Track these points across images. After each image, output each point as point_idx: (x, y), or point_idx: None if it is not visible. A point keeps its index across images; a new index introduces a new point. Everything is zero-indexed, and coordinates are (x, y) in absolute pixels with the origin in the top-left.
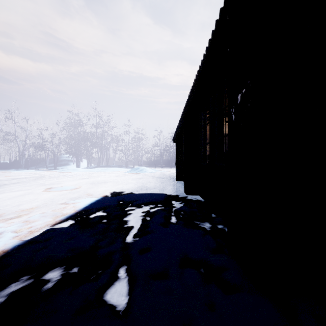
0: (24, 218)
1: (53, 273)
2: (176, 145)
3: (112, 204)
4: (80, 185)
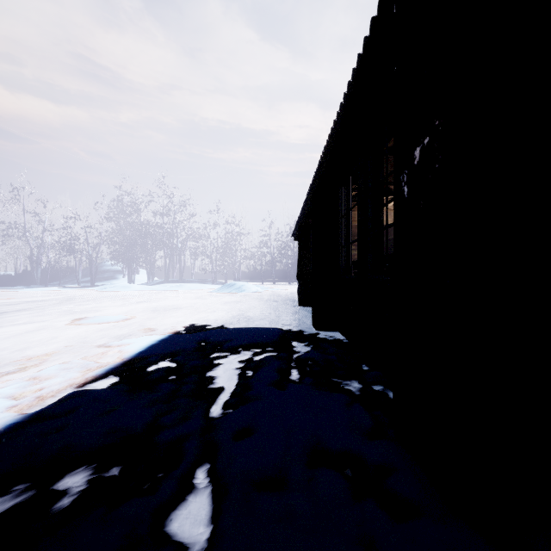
0: (31, 373)
1: (73, 477)
2: (298, 245)
3: (187, 346)
4: (133, 313)
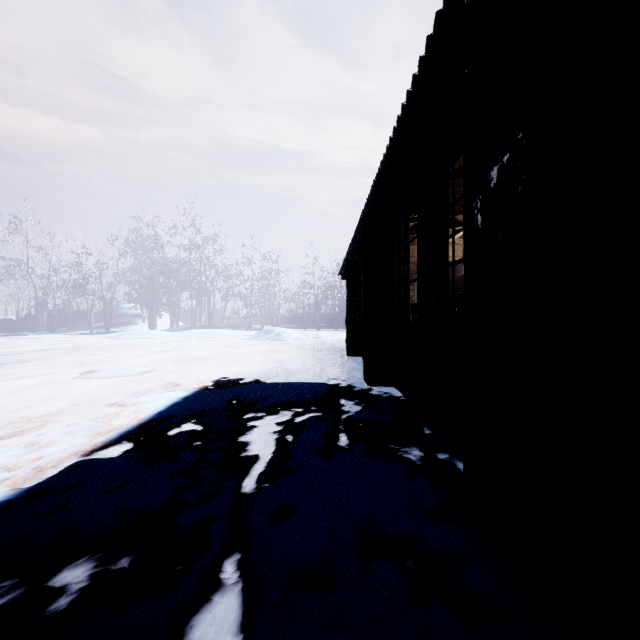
0: (30, 438)
1: (73, 571)
2: (347, 284)
3: (215, 405)
4: (153, 364)
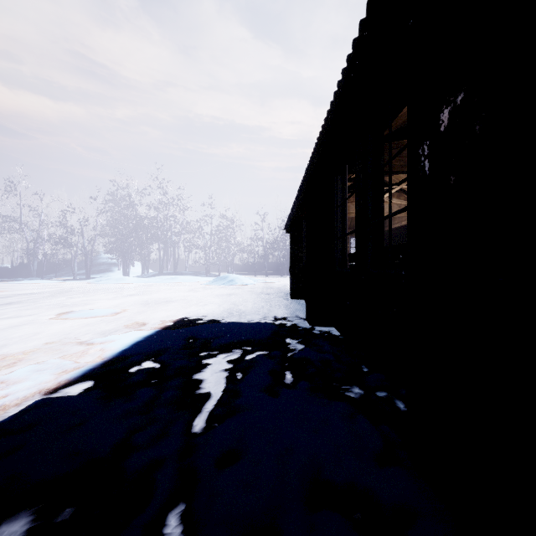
0: (1, 375)
1: (13, 524)
2: (291, 237)
3: (174, 344)
4: (123, 306)
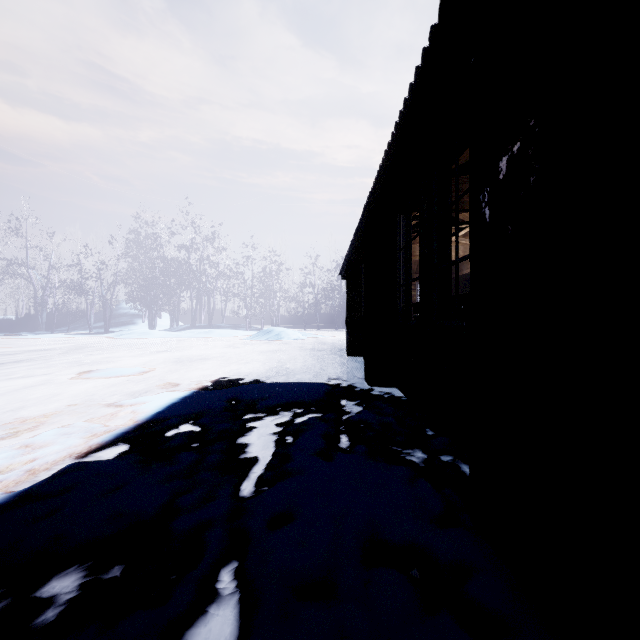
0: (24, 439)
1: (63, 580)
2: (347, 284)
3: (214, 406)
4: (152, 364)
